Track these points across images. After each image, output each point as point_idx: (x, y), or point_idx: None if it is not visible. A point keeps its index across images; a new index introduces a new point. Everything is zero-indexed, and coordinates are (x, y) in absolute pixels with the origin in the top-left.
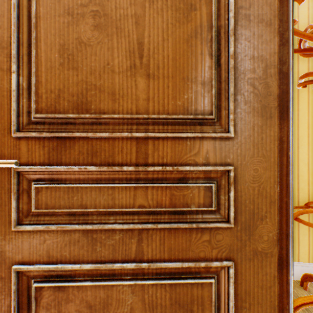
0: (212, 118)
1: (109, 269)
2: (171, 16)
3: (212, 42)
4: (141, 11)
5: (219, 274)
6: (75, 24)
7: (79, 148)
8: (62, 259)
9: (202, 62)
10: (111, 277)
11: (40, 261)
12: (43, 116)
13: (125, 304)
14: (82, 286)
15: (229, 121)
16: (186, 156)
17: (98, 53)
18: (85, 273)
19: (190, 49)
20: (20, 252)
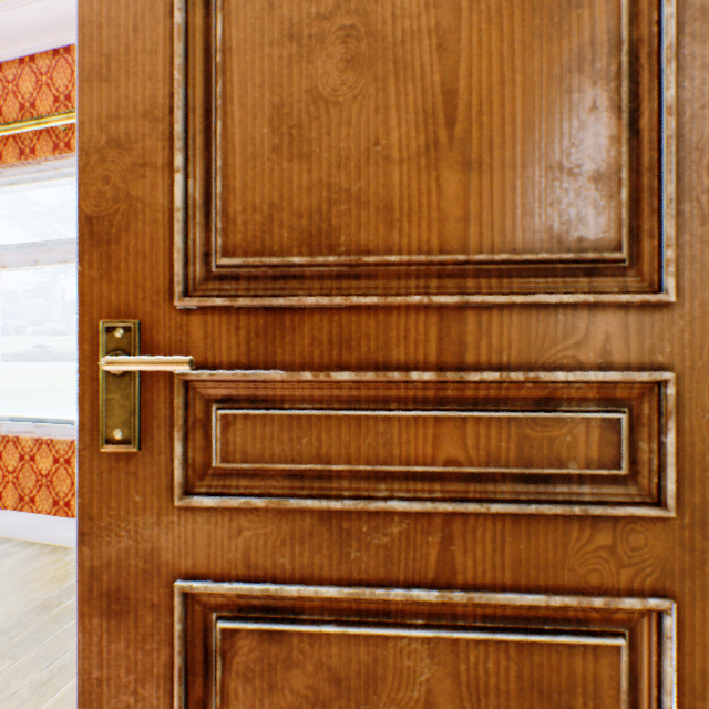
0: (620, 259)
1: (377, 600)
2: (520, 26)
3: (620, 79)
4: (449, 19)
5: (635, 627)
6: (303, 59)
7: (312, 331)
8: (276, 573)
9: (594, 127)
10: (381, 619)
11: (229, 575)
12: (237, 263)
13: (414, 681)
14: (319, 634)
15: (663, 265)
16: (555, 348)
17: (354, 120)
18: (323, 606)
19: (567, 99)
20: (189, 552)
